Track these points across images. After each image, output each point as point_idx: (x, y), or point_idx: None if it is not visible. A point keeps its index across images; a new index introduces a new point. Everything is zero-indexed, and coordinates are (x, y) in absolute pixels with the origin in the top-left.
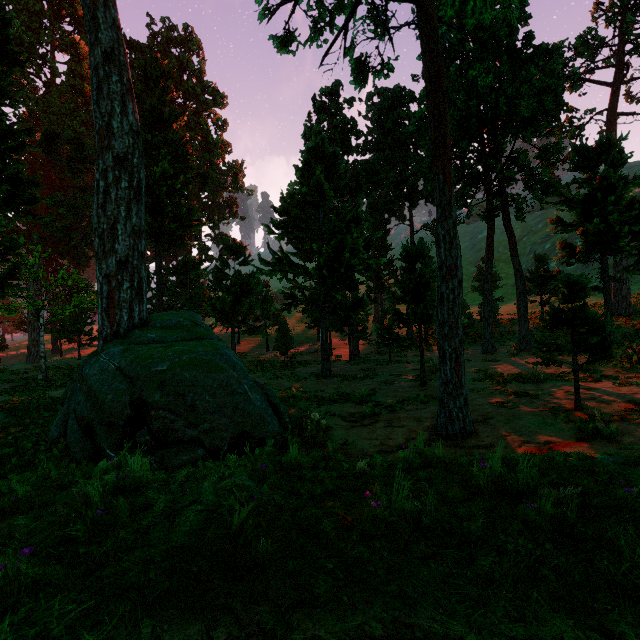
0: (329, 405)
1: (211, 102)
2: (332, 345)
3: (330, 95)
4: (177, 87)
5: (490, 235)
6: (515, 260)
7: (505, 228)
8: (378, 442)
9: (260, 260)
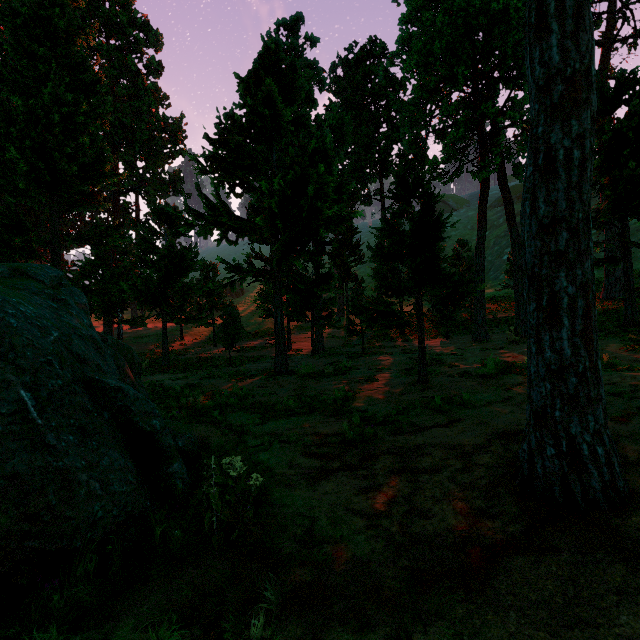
0: (281, 419)
1: (141, 38)
2: (291, 339)
3: (288, 30)
4: (94, 13)
5: (484, 197)
6: (513, 228)
7: (501, 189)
8: (396, 528)
9: (187, 210)
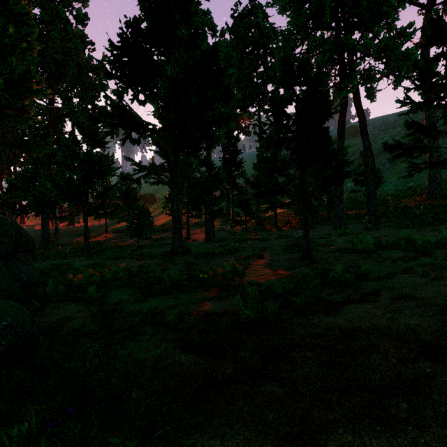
0: (165, 295)
1: None
2: (190, 232)
3: None
4: None
5: (343, 113)
6: (366, 138)
7: (356, 108)
8: None
9: (93, 110)
